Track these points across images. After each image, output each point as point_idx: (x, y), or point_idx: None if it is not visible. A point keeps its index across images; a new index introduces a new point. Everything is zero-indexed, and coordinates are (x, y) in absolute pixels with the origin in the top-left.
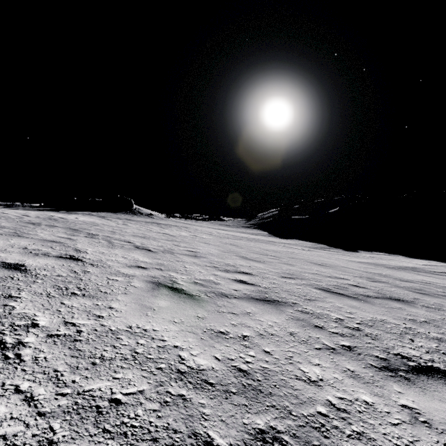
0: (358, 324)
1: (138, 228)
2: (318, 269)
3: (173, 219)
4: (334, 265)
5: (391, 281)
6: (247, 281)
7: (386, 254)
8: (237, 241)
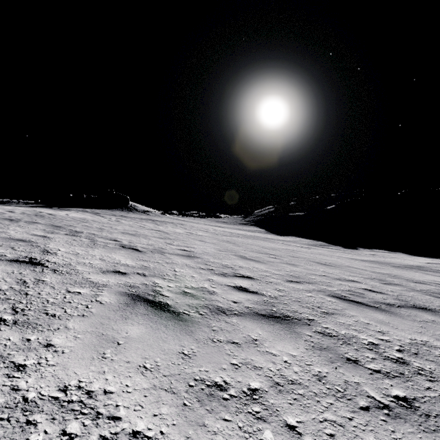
0: (399, 352)
1: (131, 225)
2: (323, 269)
3: (169, 216)
4: (338, 264)
5: (404, 283)
6: (249, 289)
7: (387, 252)
8: (234, 238)
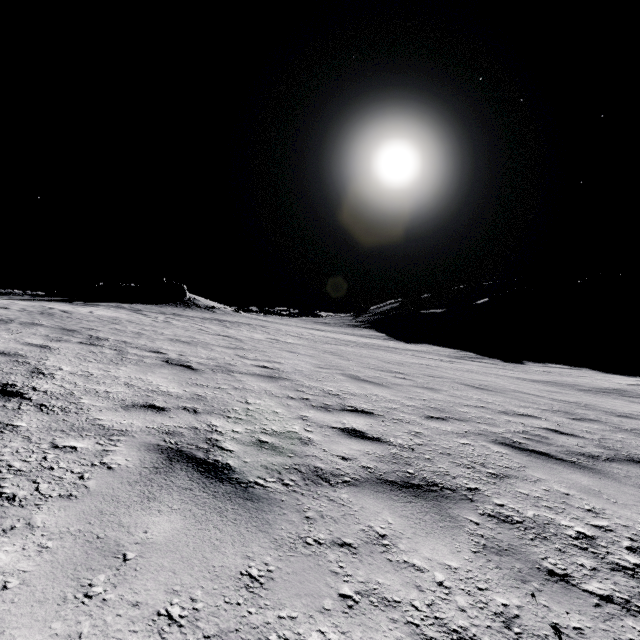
0: (633, 552)
1: (186, 327)
2: (479, 397)
3: (245, 315)
4: (499, 387)
5: (603, 417)
6: (366, 433)
7: (567, 367)
8: (341, 348)
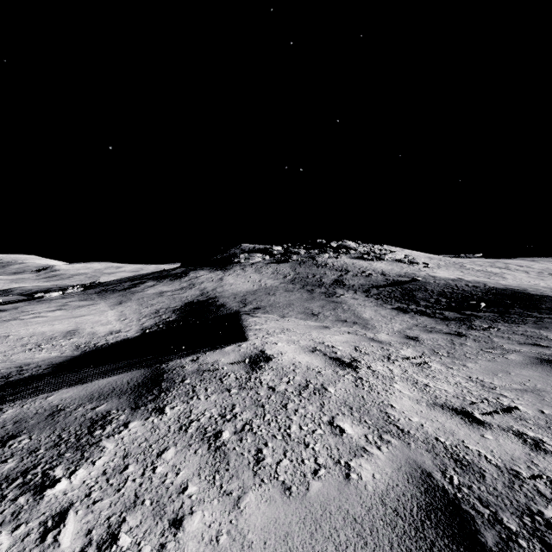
0: None
1: (550, 265)
2: None
3: None
4: None
5: None
6: None
7: None
8: None
